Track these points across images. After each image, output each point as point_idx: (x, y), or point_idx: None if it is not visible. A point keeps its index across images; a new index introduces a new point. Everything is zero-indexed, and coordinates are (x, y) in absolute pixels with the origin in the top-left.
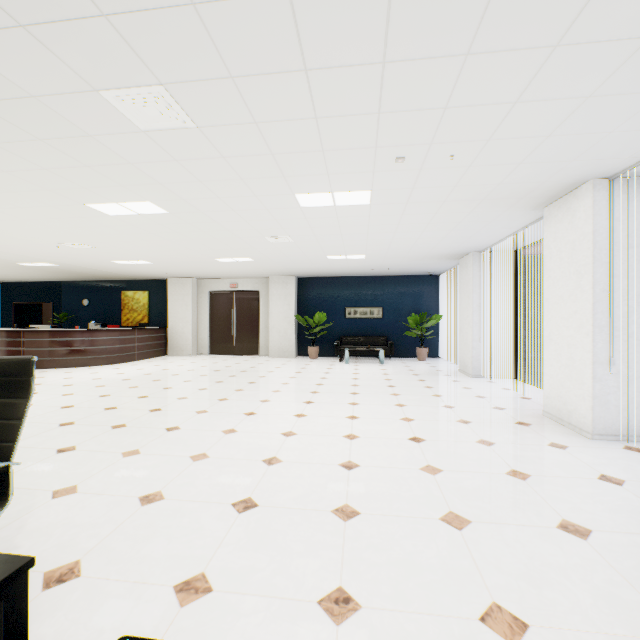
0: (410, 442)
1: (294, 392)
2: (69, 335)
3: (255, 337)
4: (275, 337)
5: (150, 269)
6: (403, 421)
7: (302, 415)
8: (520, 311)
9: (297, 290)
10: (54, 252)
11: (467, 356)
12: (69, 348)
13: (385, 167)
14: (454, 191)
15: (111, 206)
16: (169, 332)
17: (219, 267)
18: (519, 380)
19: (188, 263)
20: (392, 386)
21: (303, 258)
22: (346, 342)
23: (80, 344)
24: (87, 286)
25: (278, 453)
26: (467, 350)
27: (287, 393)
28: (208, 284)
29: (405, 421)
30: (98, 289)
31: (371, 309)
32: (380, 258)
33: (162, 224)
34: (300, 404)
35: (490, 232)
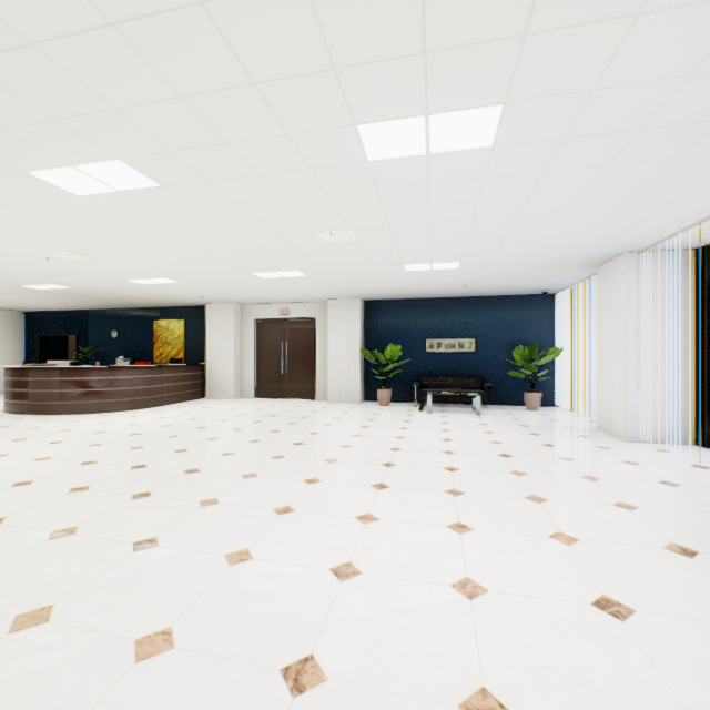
0: (603, 617)
1: (358, 463)
2: (80, 374)
3: (310, 376)
4: (335, 377)
5: (179, 291)
6: (558, 543)
7: (370, 517)
8: (707, 341)
9: (363, 317)
10: (51, 268)
11: (615, 408)
12: (80, 390)
13: (556, 13)
14: (676, 95)
15: (68, 174)
16: (207, 370)
17: (262, 287)
18: (707, 448)
19: (222, 281)
20: (507, 455)
21: (371, 270)
22: (427, 384)
23: (94, 385)
24: (116, 315)
25: (319, 641)
26: (615, 400)
27: (347, 465)
28: (253, 311)
29: (562, 543)
30: (128, 318)
31: (460, 340)
32: (480, 267)
33: (161, 211)
34: (367, 490)
35: (681, 209)
